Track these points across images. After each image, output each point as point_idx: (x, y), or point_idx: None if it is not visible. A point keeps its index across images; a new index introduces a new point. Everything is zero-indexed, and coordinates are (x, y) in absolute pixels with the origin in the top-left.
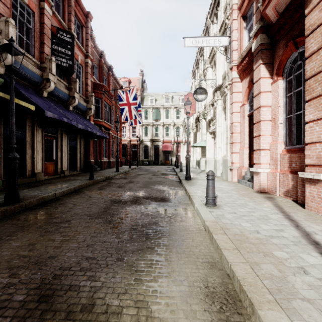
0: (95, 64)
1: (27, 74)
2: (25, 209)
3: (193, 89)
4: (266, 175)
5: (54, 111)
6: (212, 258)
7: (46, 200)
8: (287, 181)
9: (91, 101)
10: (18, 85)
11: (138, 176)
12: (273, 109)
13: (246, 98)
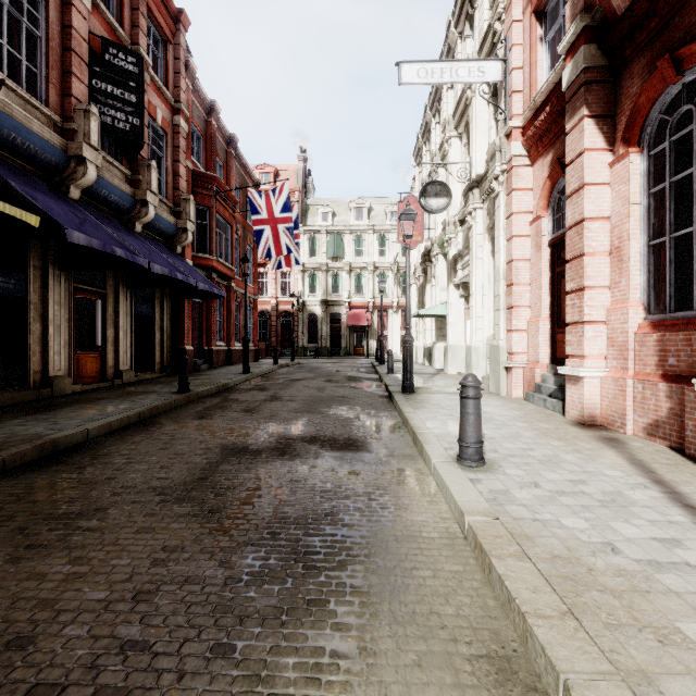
0: (197, 129)
1: (30, 144)
2: (3, 473)
3: (418, 189)
4: (598, 384)
5: (93, 233)
6: (496, 640)
7: (61, 447)
8: (653, 399)
9: (187, 213)
10: (5, 168)
11: (292, 385)
12: (617, 225)
13: (544, 203)
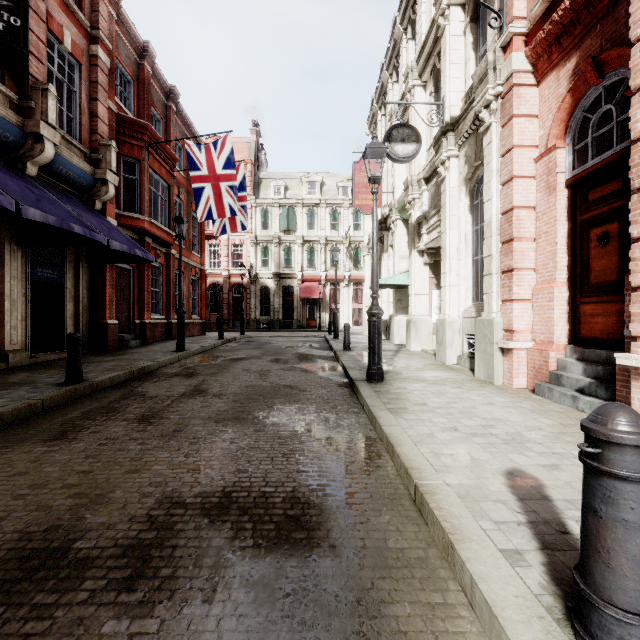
0: (126, 71)
1: None
2: None
3: None
4: None
5: None
6: None
7: None
8: None
9: (108, 161)
10: None
11: (230, 367)
12: None
13: (559, 129)
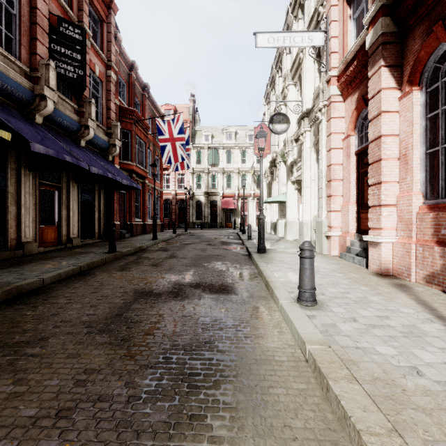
0: (123, 79)
1: (7, 86)
2: None
3: (267, 120)
4: (391, 247)
5: (50, 146)
6: None
7: (24, 291)
8: (430, 258)
9: (116, 134)
10: None
11: (185, 247)
12: (404, 139)
13: (352, 126)
